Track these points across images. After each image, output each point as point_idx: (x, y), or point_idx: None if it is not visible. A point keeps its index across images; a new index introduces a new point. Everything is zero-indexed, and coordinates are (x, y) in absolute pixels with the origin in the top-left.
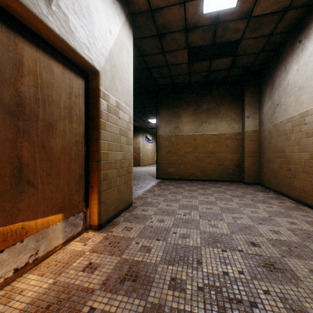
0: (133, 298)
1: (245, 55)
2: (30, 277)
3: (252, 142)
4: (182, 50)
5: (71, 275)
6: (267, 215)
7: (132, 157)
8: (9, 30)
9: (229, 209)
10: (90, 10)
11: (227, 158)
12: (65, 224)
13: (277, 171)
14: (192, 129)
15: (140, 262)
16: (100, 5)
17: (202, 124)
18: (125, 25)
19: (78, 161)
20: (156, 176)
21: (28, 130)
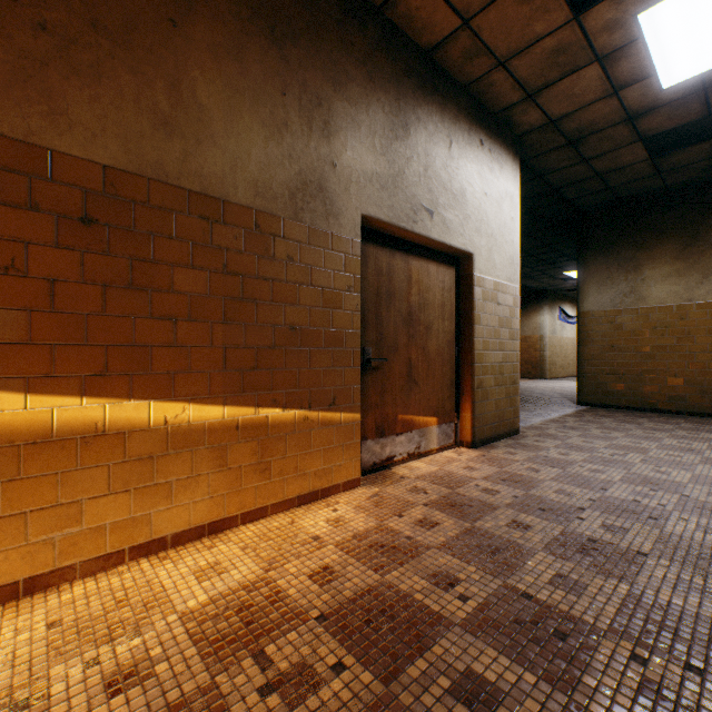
0: (514, 489)
1: None
2: (418, 463)
3: None
4: (628, 145)
5: (452, 468)
6: None
7: (518, 359)
8: (404, 255)
9: None
10: (463, 189)
11: None
12: (439, 430)
13: None
14: (676, 294)
15: (524, 475)
16: (474, 172)
17: (705, 280)
18: (507, 163)
19: (449, 363)
20: (577, 398)
21: (414, 335)
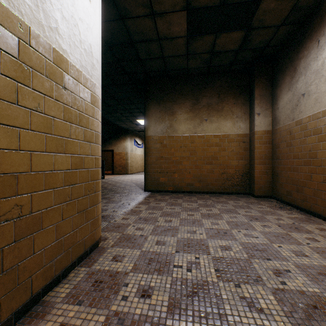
0: None
1: (262, 28)
2: None
3: (263, 145)
4: (180, 12)
5: None
6: (324, 261)
7: (98, 164)
8: None
9: (256, 247)
10: None
11: (232, 165)
12: None
13: (302, 183)
14: (190, 129)
15: None
16: None
17: (201, 123)
18: None
19: None
20: (145, 187)
21: None
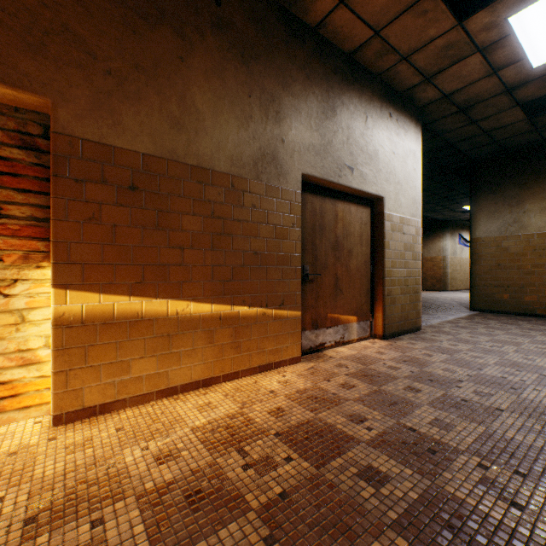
0: (411, 367)
1: None
2: (342, 348)
3: None
4: (508, 110)
5: (367, 353)
6: None
7: (419, 274)
8: (332, 200)
9: None
10: (376, 151)
11: None
12: (358, 325)
13: None
14: None
15: (420, 358)
16: (384, 137)
17: None
18: (411, 128)
19: (365, 277)
20: (470, 305)
21: (339, 257)
